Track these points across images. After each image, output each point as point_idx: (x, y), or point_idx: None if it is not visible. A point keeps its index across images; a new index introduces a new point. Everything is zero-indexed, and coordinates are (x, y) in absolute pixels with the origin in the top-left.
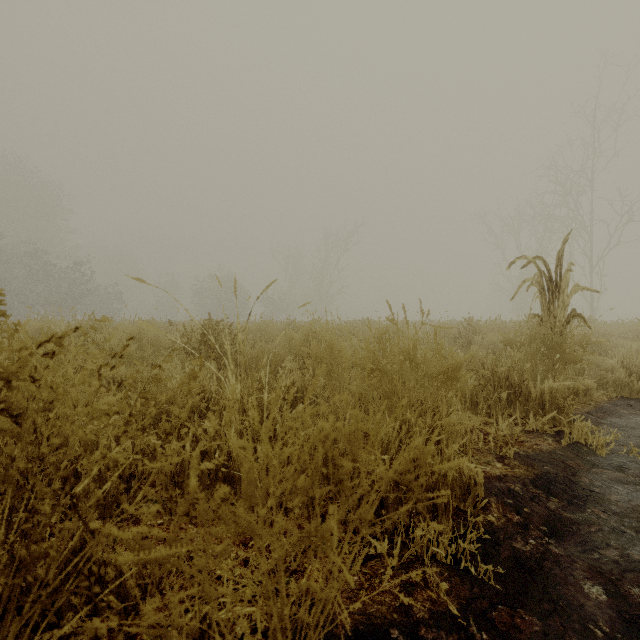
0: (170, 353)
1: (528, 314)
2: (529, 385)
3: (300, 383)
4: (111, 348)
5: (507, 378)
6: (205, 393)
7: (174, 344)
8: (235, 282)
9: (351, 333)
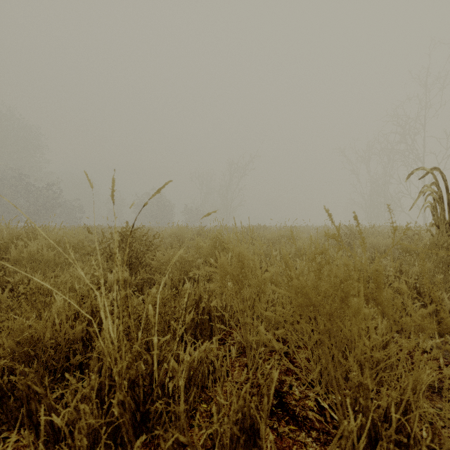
0: (89, 258)
1: (429, 223)
2: (442, 296)
3: (207, 297)
4: (32, 254)
5: (414, 287)
6: (98, 314)
7: (93, 250)
8: (113, 182)
9: (252, 238)
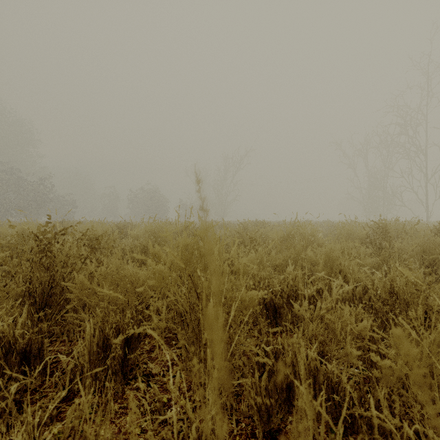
0: None
1: None
2: None
3: None
4: None
5: None
6: None
7: None
8: None
9: (252, 238)
